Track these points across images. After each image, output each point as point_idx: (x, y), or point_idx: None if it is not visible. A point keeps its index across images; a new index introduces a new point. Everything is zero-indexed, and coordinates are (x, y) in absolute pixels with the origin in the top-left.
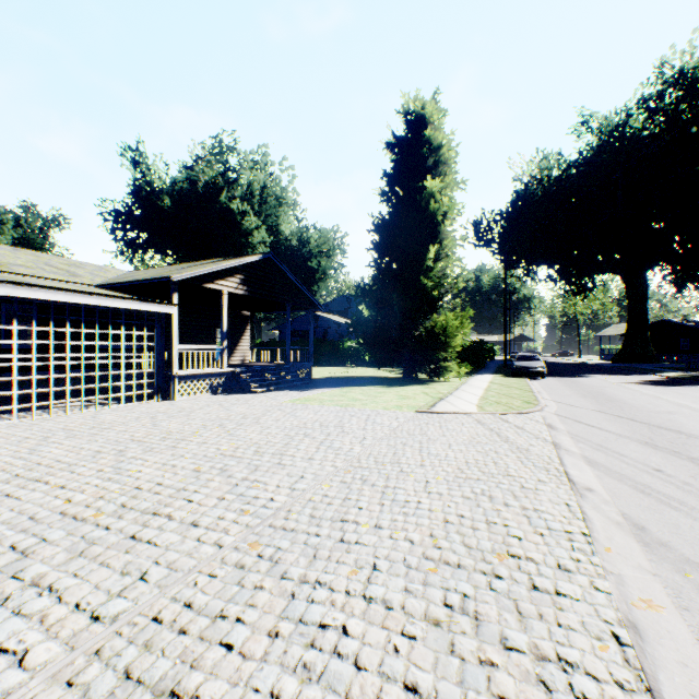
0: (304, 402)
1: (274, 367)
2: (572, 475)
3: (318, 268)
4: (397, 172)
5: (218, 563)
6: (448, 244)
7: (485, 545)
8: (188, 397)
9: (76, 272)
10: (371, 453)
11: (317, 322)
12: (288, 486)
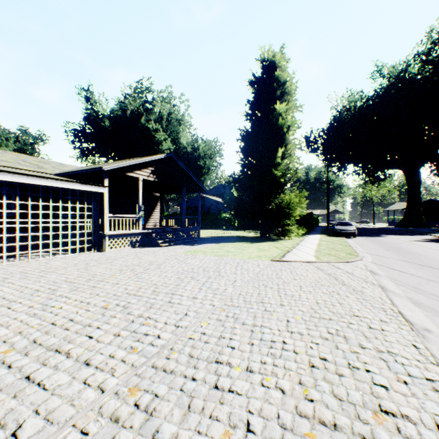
0: (193, 253)
1: (174, 229)
2: (407, 315)
3: (204, 165)
4: (256, 99)
5: (95, 413)
6: (290, 147)
7: (355, 397)
8: (115, 249)
9: (43, 166)
10: (241, 293)
11: (204, 201)
12: (174, 323)
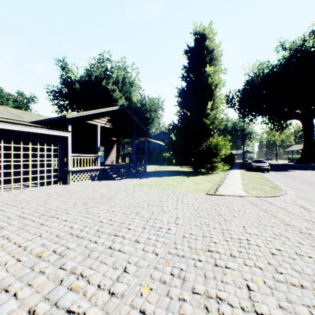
0: (140, 186)
1: (126, 166)
2: None
3: (150, 117)
4: (190, 64)
5: None
6: (217, 101)
7: None
8: (77, 182)
9: (23, 116)
10: (184, 236)
11: (149, 144)
12: (108, 287)
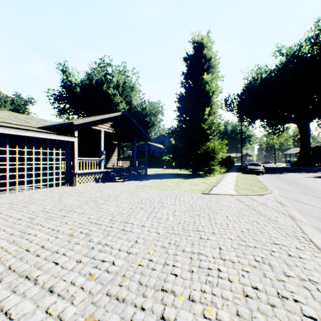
0: (142, 187)
1: (128, 169)
2: (317, 243)
3: (150, 121)
4: (189, 71)
5: None
6: (214, 107)
7: None
8: (83, 184)
9: (29, 121)
10: (180, 222)
11: (149, 147)
12: (126, 250)
